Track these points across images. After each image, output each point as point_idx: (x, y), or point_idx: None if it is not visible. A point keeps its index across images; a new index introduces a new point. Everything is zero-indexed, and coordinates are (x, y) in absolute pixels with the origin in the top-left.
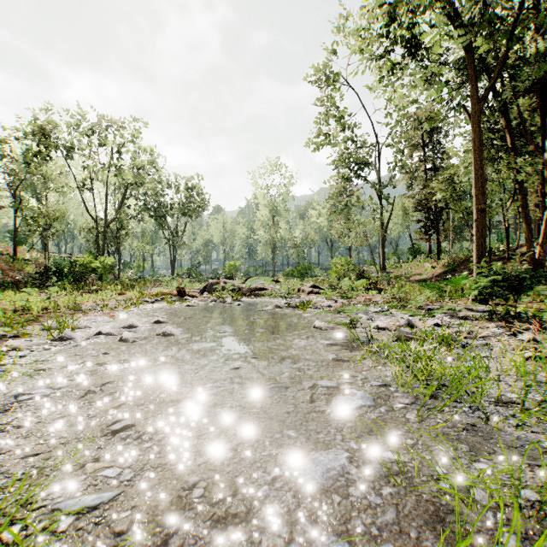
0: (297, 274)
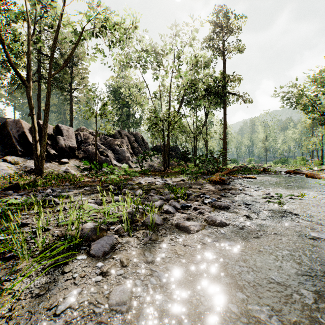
0: (280, 163)
